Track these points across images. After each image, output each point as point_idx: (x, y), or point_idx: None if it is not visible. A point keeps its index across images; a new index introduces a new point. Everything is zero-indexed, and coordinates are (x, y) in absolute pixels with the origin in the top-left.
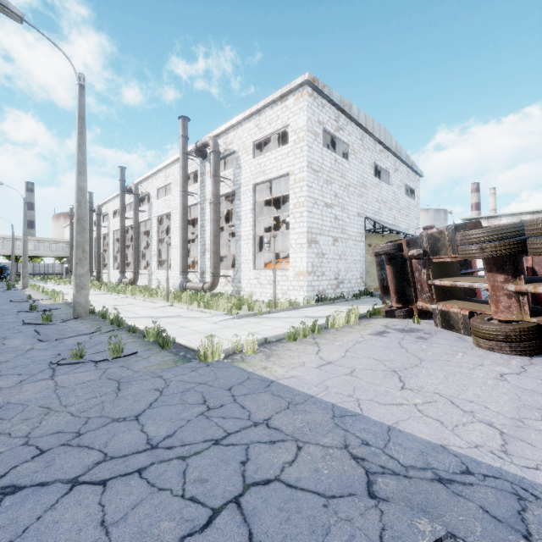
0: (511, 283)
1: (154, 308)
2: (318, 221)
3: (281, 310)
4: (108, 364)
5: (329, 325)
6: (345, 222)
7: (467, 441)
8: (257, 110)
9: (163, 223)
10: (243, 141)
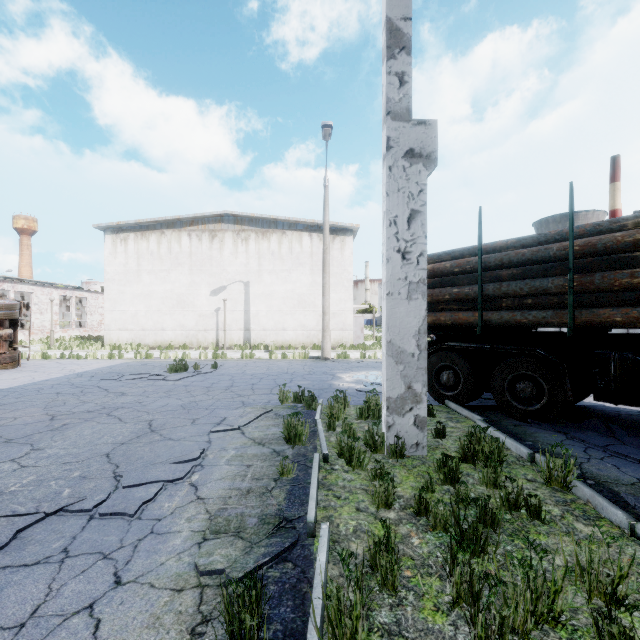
0: None
1: None
2: None
3: None
4: None
5: None
6: None
7: (62, 374)
8: None
9: None
10: None
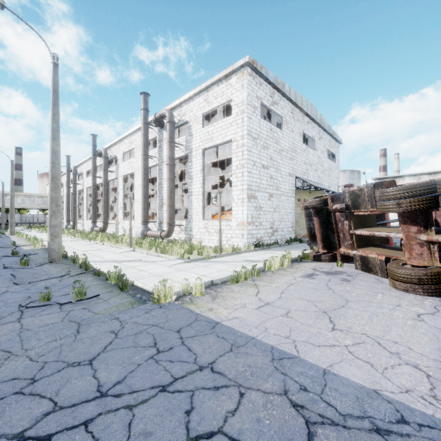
0: (423, 233)
1: (118, 253)
2: (256, 180)
3: (226, 254)
4: (72, 306)
5: (266, 268)
6: (279, 181)
7: (398, 385)
8: (205, 87)
9: (127, 181)
10: (194, 113)
